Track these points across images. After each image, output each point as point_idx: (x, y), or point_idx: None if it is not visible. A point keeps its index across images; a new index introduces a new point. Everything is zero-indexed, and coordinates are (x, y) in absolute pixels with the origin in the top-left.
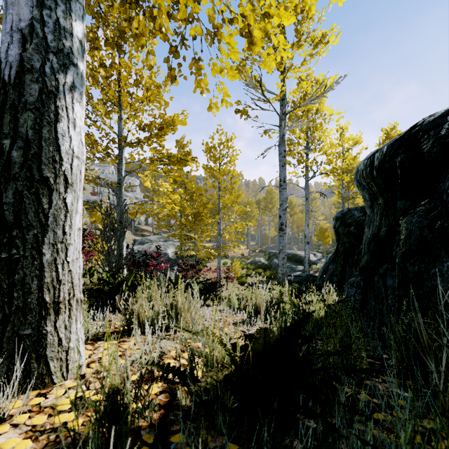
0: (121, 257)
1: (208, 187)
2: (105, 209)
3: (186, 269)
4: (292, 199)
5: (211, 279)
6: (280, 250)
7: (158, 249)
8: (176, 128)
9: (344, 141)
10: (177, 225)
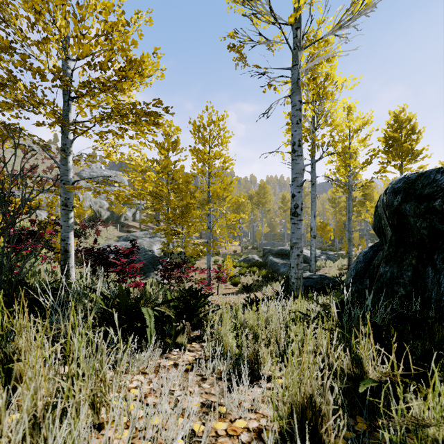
0: (65, 254)
1: (196, 174)
2: (87, 203)
3: (170, 268)
4: (286, 194)
5: (200, 279)
6: (293, 244)
7: (132, 244)
8: (145, 71)
9: (352, 121)
10: (166, 221)
